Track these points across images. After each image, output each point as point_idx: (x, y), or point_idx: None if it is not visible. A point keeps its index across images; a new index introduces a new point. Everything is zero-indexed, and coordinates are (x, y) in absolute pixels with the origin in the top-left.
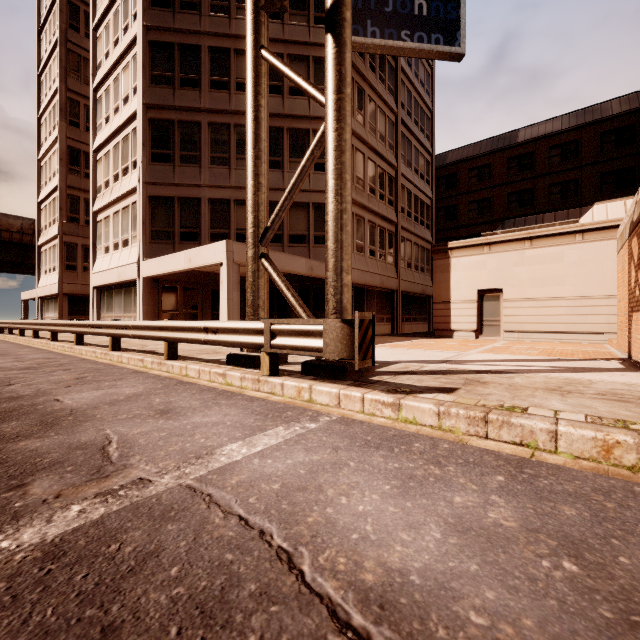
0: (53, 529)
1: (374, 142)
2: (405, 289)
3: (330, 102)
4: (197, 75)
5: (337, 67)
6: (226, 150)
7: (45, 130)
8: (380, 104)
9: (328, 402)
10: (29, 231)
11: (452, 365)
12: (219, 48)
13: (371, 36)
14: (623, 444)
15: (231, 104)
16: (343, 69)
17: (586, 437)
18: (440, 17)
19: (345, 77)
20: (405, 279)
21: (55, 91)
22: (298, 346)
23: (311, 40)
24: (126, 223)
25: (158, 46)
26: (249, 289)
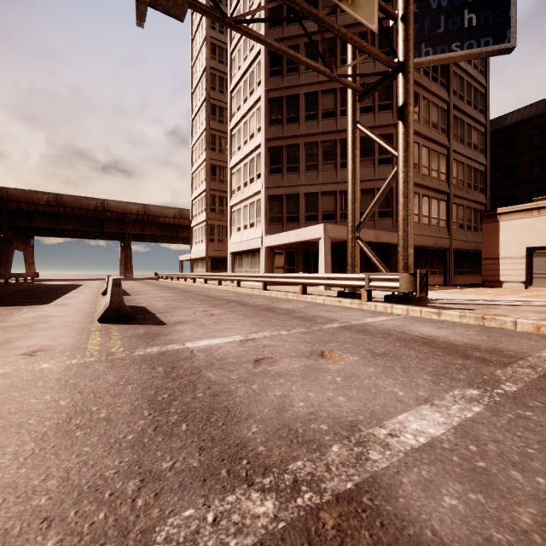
0: (336, 325)
1: (427, 132)
2: (457, 247)
3: (400, 157)
4: (297, 114)
5: (405, 138)
6: (315, 159)
7: (195, 155)
8: (433, 99)
9: (402, 313)
10: (178, 216)
11: (483, 302)
12: (311, 92)
13: (425, 55)
14: (545, 325)
15: (319, 128)
16: (408, 139)
17: (529, 323)
18: (489, 23)
19: (409, 143)
20: (457, 238)
21: (203, 131)
22: (385, 286)
23: (376, 71)
24: (252, 213)
25: (273, 101)
26: (350, 256)
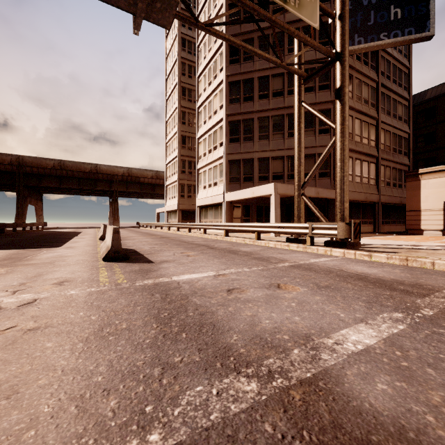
0: (287, 264)
1: (359, 106)
2: (384, 201)
3: (338, 129)
4: (252, 94)
5: (341, 114)
6: (267, 131)
7: (169, 128)
8: (364, 79)
9: (339, 255)
10: (155, 177)
11: (406, 246)
12: (263, 76)
13: (357, 44)
14: None
15: (269, 105)
16: (344, 114)
17: (444, 264)
18: (412, 16)
19: (345, 118)
20: (384, 194)
21: (175, 108)
22: (325, 233)
23: (316, 57)
24: (215, 174)
25: (233, 84)
26: (296, 209)
